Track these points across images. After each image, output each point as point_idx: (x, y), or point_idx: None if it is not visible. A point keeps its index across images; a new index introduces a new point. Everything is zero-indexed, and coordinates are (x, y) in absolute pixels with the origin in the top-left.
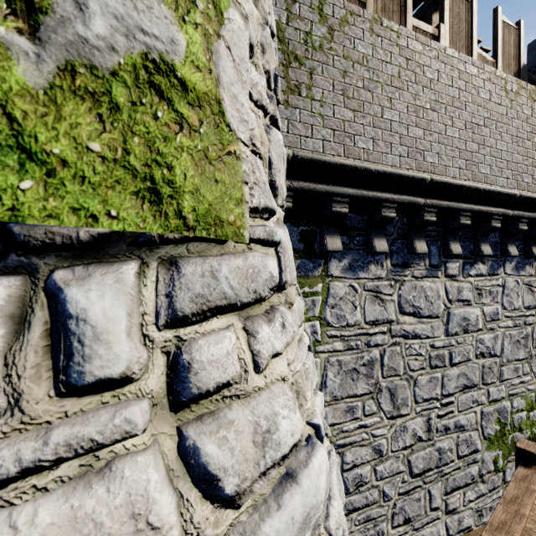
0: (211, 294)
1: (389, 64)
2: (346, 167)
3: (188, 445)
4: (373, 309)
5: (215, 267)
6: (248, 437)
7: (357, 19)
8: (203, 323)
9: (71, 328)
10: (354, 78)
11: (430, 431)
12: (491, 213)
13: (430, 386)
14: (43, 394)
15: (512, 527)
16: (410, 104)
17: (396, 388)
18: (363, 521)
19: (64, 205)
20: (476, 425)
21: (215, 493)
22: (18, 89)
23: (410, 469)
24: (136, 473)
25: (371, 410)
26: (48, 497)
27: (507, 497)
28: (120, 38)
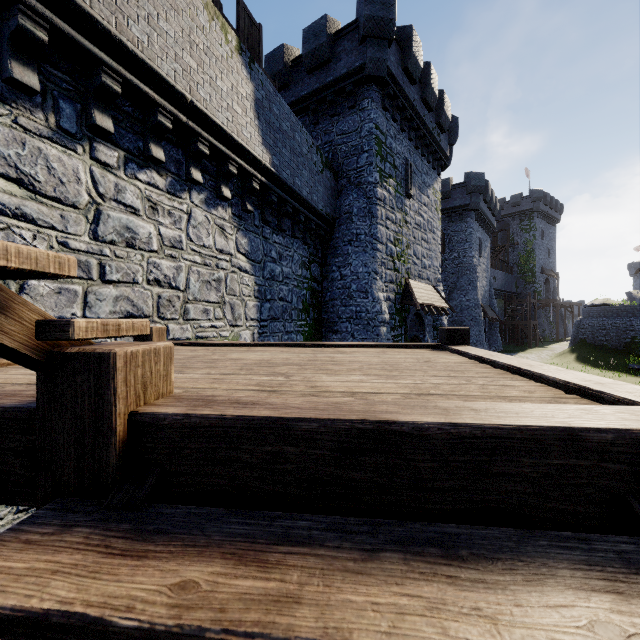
0: None
1: None
2: None
3: None
4: None
5: None
6: None
7: None
8: None
9: None
10: None
11: None
12: (155, 101)
13: (60, 300)
14: None
15: None
16: None
17: None
18: None
19: None
20: None
21: None
22: None
23: None
24: None
25: None
26: None
27: None
28: None
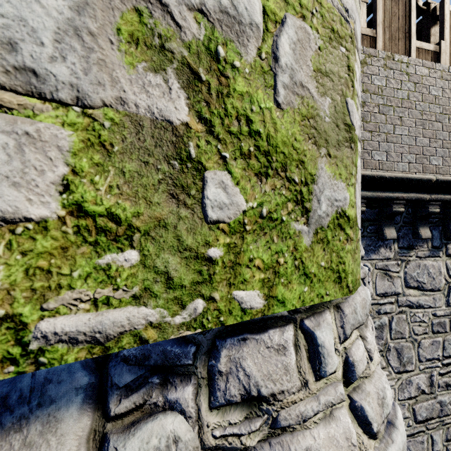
0: (355, 322)
1: (400, 90)
2: (365, 176)
3: (357, 405)
4: (382, 284)
5: (355, 307)
6: (375, 401)
7: (373, 59)
8: (350, 337)
9: (320, 351)
10: (371, 106)
11: (432, 386)
12: None
13: (432, 348)
14: (312, 380)
15: None
16: (418, 119)
17: (402, 348)
18: None
19: (314, 294)
20: None
21: (369, 431)
22: (303, 249)
23: (415, 416)
24: (344, 418)
25: (381, 365)
26: (319, 426)
27: None
28: (329, 208)
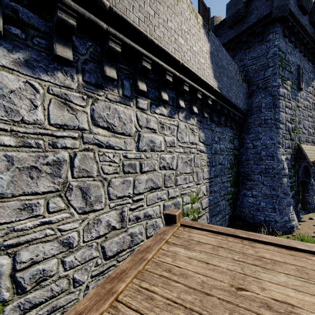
0: None
1: None
2: None
3: None
4: (60, 114)
5: None
6: None
7: None
8: None
9: None
10: None
11: (123, 221)
12: (165, 68)
13: (124, 187)
14: None
15: (128, 273)
16: None
17: (89, 187)
18: (47, 313)
19: None
20: (160, 214)
21: None
22: None
23: (104, 253)
24: None
25: (58, 207)
26: None
27: (140, 249)
28: None
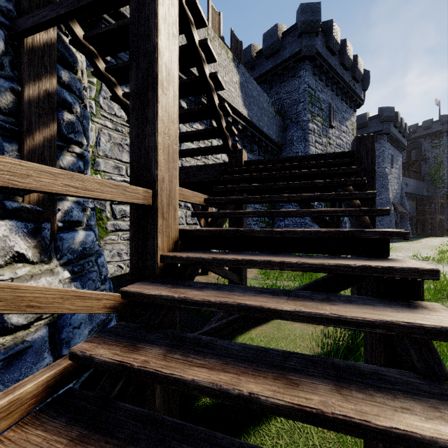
0: None
1: None
2: None
3: None
4: None
5: None
6: None
7: None
8: None
9: None
10: None
11: None
12: None
13: None
14: None
15: None
16: None
17: None
18: (127, 239)
19: None
20: None
21: None
22: None
23: None
24: None
25: None
26: None
27: None
28: None
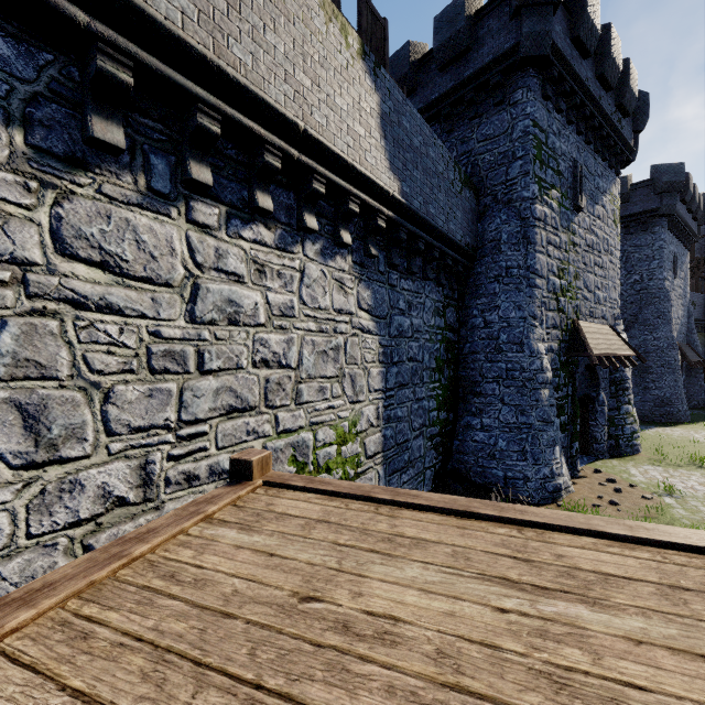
0: None
1: None
2: None
3: None
4: None
5: None
6: None
7: None
8: None
9: None
10: None
11: (149, 486)
12: (261, 137)
13: (151, 405)
14: None
15: (58, 588)
16: None
17: (46, 404)
18: None
19: None
20: None
21: None
22: None
23: None
24: None
25: None
26: None
27: (128, 536)
28: None
